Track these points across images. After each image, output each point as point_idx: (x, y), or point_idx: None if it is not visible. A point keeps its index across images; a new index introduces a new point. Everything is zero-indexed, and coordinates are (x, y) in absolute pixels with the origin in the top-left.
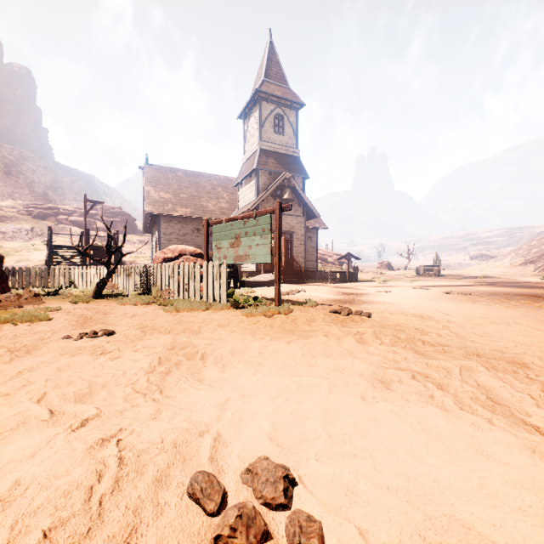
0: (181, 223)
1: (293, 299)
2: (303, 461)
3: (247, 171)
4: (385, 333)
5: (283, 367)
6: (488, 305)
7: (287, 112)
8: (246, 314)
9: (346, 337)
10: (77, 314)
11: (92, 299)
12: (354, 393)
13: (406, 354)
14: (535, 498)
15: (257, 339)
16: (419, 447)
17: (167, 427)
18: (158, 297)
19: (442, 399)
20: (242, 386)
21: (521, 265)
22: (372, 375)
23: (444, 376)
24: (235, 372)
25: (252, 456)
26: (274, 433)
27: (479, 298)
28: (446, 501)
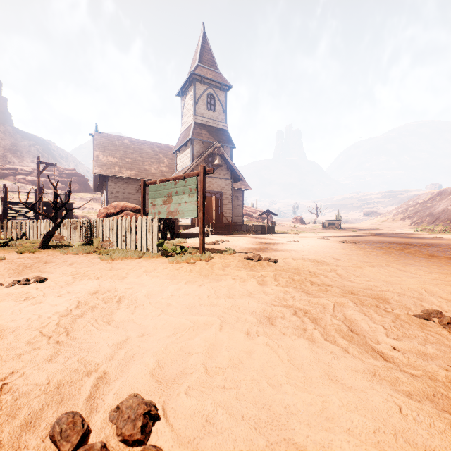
0: (126, 184)
1: (217, 248)
2: (175, 395)
3: (184, 140)
4: (283, 276)
5: (188, 307)
6: (371, 252)
7: (218, 92)
8: (171, 261)
9: (250, 280)
10: (19, 263)
11: (37, 249)
12: (241, 329)
13: (295, 294)
14: (362, 419)
15: (174, 283)
16: (280, 376)
17: (57, 369)
18: (100, 247)
19: (312, 332)
20: (145, 326)
21: (401, 220)
22: (262, 312)
23: (320, 311)
24: (142, 313)
25: (128, 393)
26: (157, 369)
27: (366, 246)
28: (290, 426)
